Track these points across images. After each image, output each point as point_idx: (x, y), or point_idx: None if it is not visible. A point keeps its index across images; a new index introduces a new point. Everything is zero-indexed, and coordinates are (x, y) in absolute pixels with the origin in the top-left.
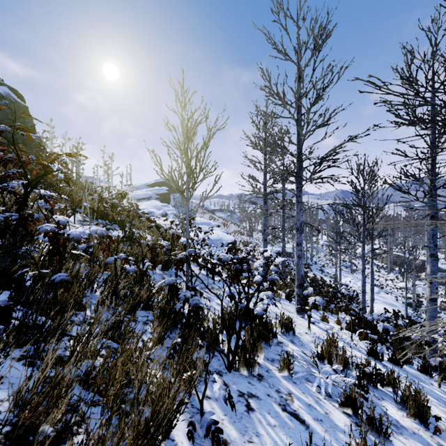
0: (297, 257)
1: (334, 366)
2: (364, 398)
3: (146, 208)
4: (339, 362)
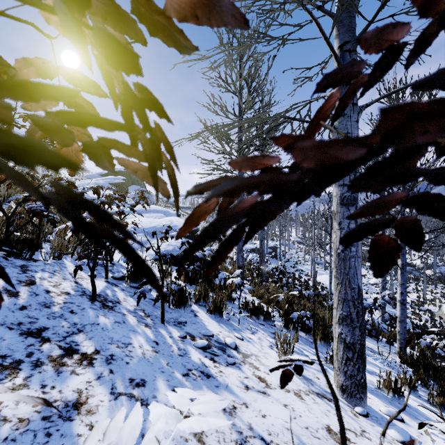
0: None
1: None
2: None
3: (86, 194)
4: None
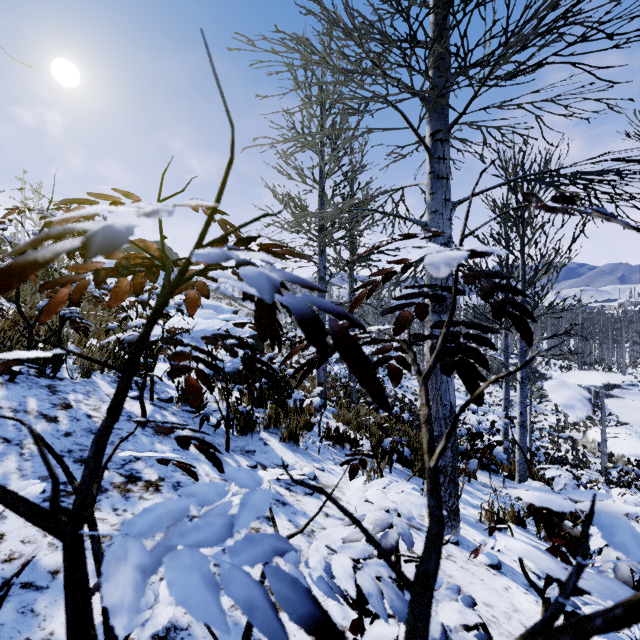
0: None
1: None
2: None
3: None
4: None
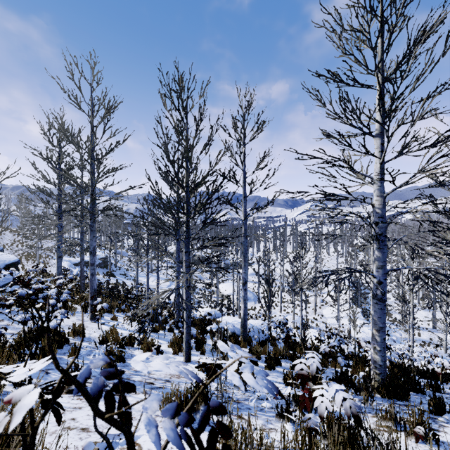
0: (91, 275)
1: (111, 344)
2: (122, 352)
3: None
4: (114, 340)
